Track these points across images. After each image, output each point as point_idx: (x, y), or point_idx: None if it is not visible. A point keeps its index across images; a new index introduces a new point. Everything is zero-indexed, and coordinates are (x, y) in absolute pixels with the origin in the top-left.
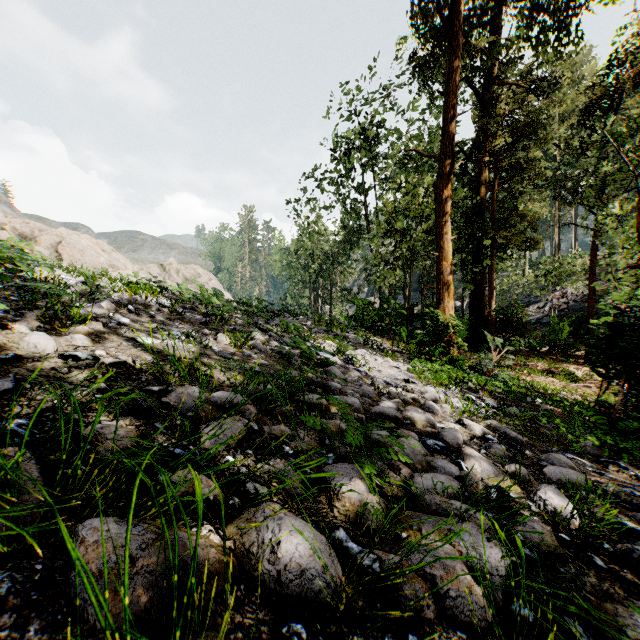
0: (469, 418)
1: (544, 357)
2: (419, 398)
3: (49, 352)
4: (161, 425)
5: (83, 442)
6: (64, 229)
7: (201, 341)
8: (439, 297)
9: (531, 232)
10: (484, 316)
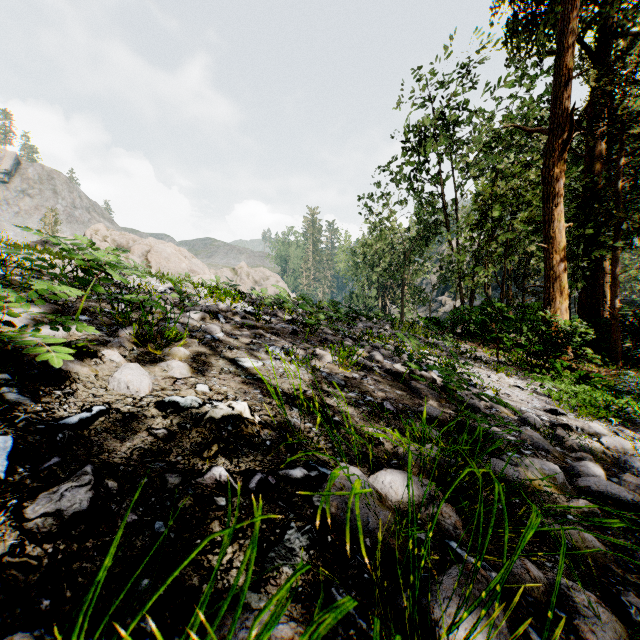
0: None
1: None
2: (601, 447)
3: (143, 394)
4: None
5: None
6: (152, 239)
7: (307, 362)
8: (548, 297)
9: None
10: (599, 319)
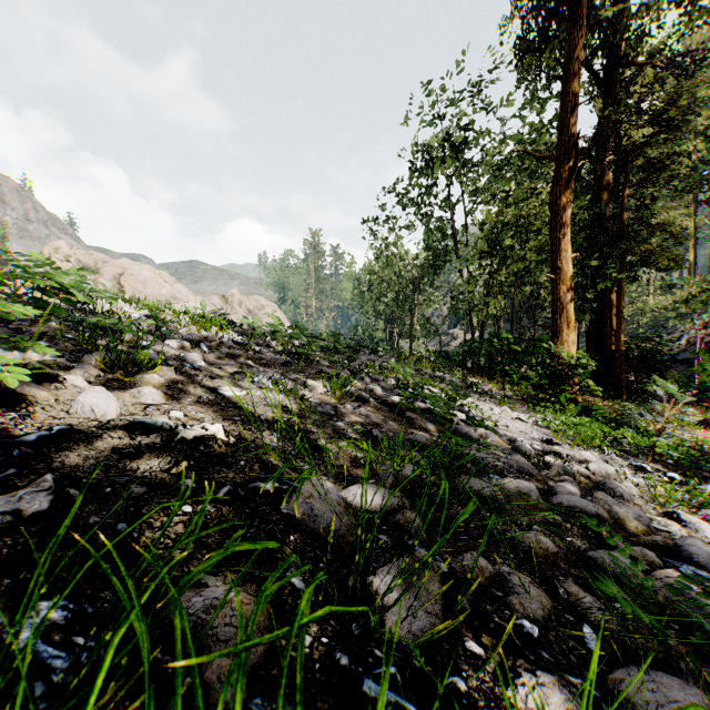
0: (675, 507)
1: (690, 404)
2: (587, 472)
3: (110, 418)
4: (300, 579)
5: (172, 649)
6: (126, 260)
7: (295, 391)
8: (555, 329)
9: (674, 246)
10: (607, 352)
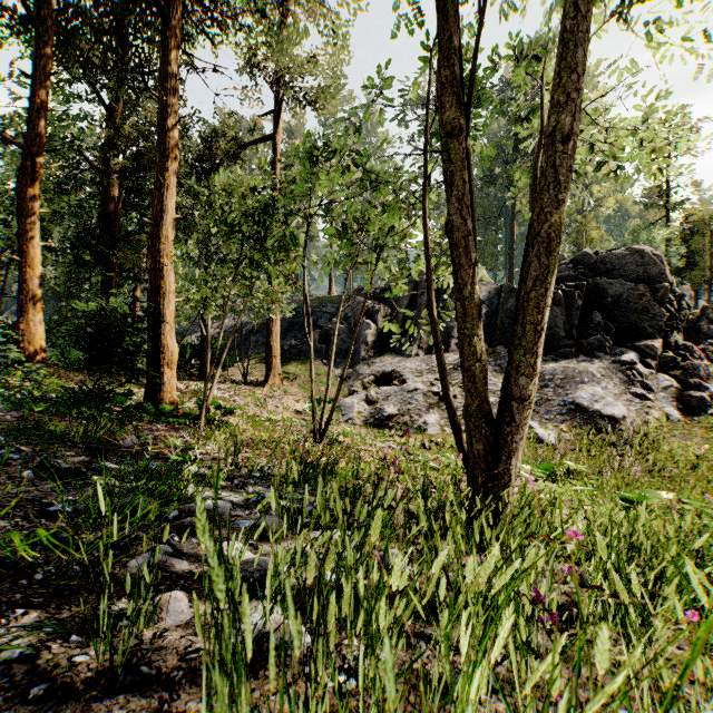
0: None
1: None
2: None
3: None
4: None
5: None
6: None
7: None
8: (23, 309)
9: None
10: None
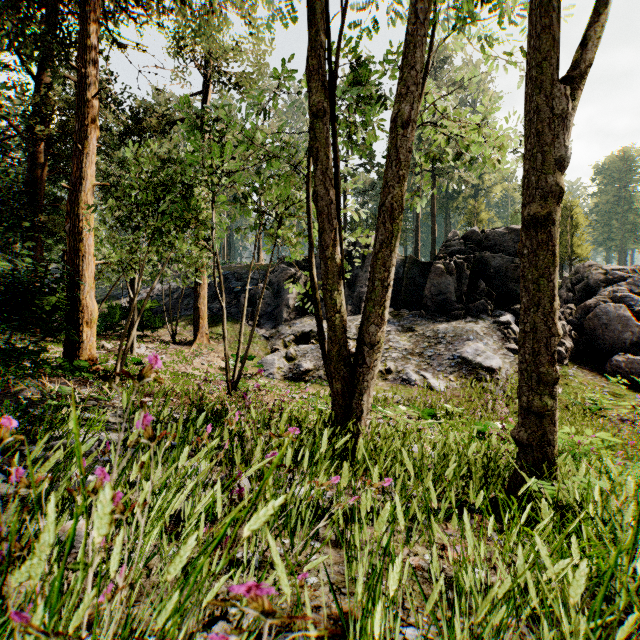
0: None
1: (100, 337)
2: None
3: None
4: None
5: None
6: None
7: None
8: None
9: None
10: None
